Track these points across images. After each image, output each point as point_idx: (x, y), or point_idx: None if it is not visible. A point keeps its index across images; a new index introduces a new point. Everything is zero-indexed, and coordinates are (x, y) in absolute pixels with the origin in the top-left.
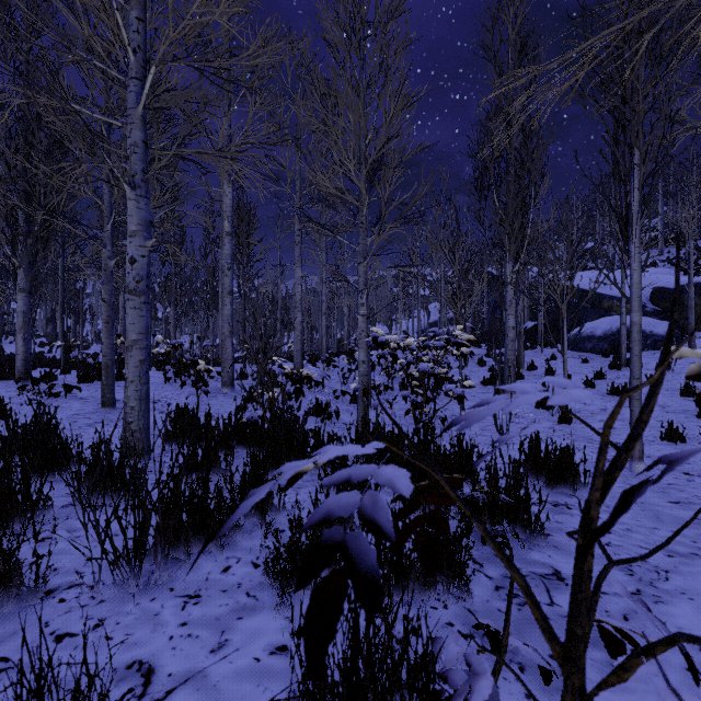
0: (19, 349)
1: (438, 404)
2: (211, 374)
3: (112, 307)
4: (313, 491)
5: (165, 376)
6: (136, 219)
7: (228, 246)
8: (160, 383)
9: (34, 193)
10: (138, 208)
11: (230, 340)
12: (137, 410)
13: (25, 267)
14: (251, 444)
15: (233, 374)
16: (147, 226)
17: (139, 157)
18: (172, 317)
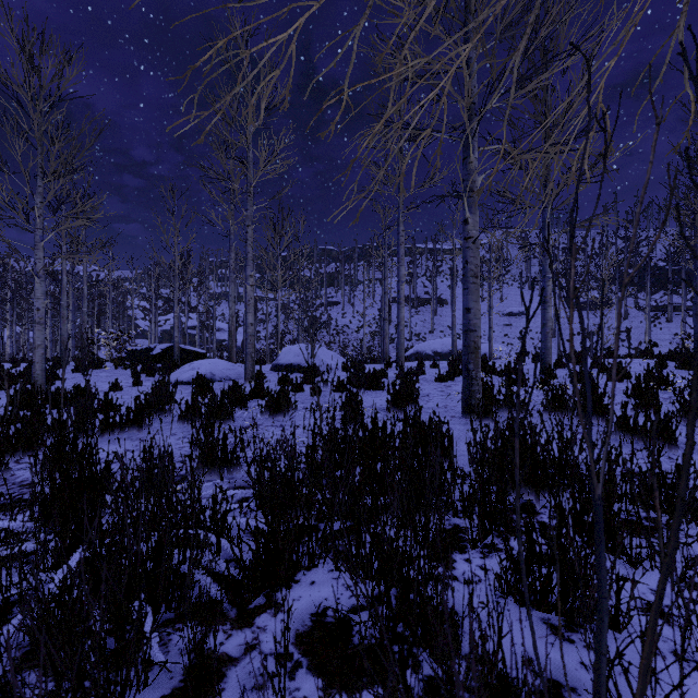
0: None
1: None
2: None
3: None
4: None
5: None
6: None
7: None
8: None
9: None
10: None
11: None
12: None
13: None
14: None
15: None
16: None
17: None
18: None
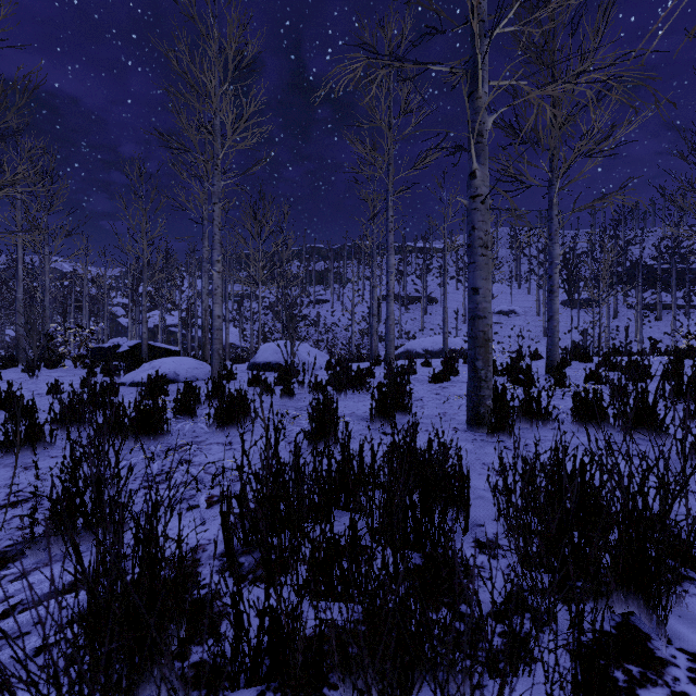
0: None
1: None
2: None
3: None
4: None
5: None
6: None
7: None
8: None
9: None
10: None
11: None
12: None
13: None
14: None
15: None
16: None
17: None
18: None
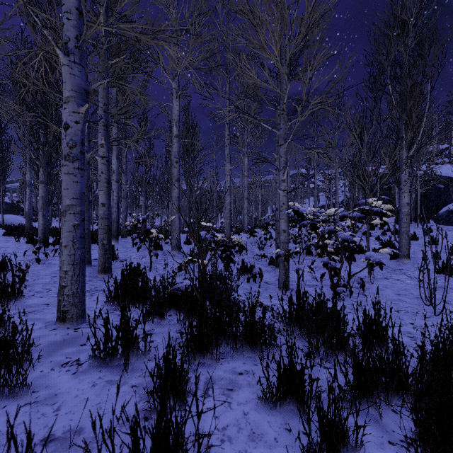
0: (40, 222)
1: (343, 267)
2: (167, 240)
3: (88, 189)
4: (249, 399)
5: (133, 241)
6: (69, 85)
7: (176, 145)
8: (129, 247)
9: (48, 114)
10: (71, 74)
11: (177, 215)
12: (70, 274)
13: (43, 166)
14: (181, 311)
15: (180, 240)
16: (81, 93)
17: (72, 23)
18: (143, 201)
